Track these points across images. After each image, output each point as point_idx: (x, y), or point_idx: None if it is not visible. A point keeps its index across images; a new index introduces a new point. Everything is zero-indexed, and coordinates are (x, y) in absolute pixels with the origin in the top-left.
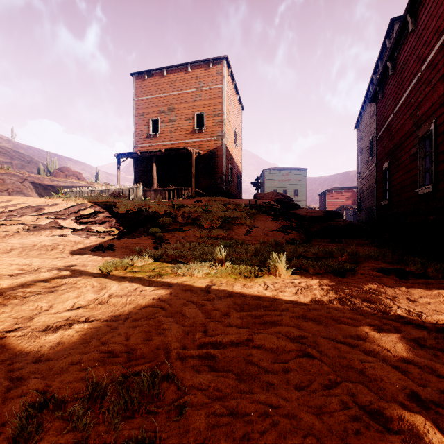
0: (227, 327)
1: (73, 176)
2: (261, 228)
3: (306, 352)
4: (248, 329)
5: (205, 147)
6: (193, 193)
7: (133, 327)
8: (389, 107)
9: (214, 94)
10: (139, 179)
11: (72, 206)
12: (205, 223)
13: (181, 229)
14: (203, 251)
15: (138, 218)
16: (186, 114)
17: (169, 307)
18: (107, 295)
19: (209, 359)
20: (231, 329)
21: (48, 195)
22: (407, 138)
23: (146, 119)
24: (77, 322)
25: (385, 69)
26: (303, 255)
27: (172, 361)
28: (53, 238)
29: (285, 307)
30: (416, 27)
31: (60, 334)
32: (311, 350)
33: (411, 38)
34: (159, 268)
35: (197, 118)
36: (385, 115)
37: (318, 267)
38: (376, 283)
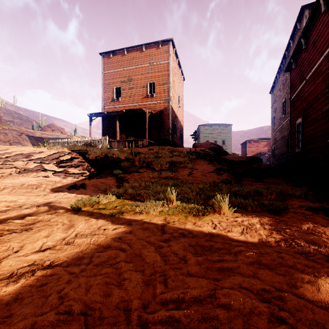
0: (186, 275)
1: (58, 131)
2: (200, 170)
3: (278, 316)
4: (209, 280)
5: (155, 108)
6: (146, 143)
7: (94, 275)
8: (302, 75)
9: (162, 67)
10: (106, 132)
11: (54, 153)
12: (156, 166)
13: (138, 171)
14: (156, 190)
15: (104, 162)
16: (141, 83)
17: (129, 249)
18: (74, 234)
19: (173, 325)
20: (191, 281)
21: (39, 145)
22: (319, 98)
23: (111, 87)
24: (41, 268)
25: (299, 44)
26: (237, 193)
27: (133, 328)
28: (38, 179)
29: (238, 251)
30: (328, 8)
31: (21, 284)
32: (283, 314)
33: (323, 17)
34: (121, 205)
35: (149, 86)
36: (298, 81)
37: (254, 206)
38: (311, 222)
